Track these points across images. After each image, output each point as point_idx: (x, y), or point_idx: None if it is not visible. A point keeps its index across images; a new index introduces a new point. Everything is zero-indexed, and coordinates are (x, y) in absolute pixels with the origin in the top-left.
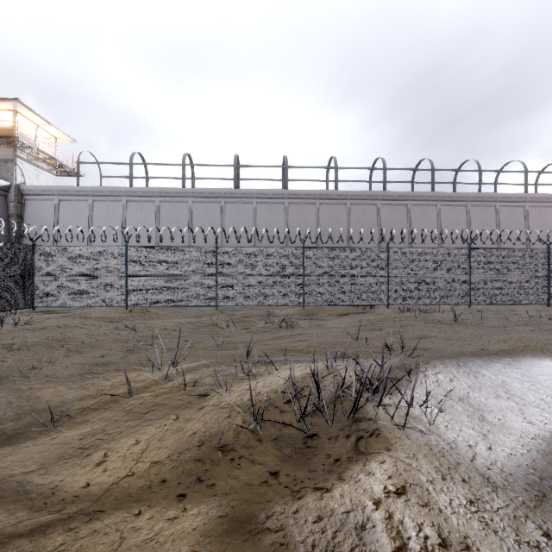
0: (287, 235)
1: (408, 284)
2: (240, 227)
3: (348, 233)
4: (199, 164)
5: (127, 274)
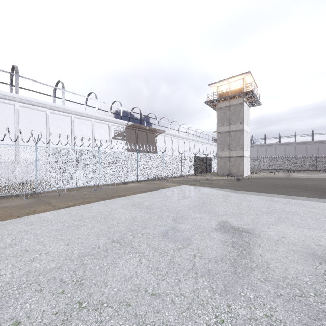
0: (295, 153)
1: (322, 166)
2: (280, 152)
3: (317, 152)
4: (268, 137)
5: (260, 164)
